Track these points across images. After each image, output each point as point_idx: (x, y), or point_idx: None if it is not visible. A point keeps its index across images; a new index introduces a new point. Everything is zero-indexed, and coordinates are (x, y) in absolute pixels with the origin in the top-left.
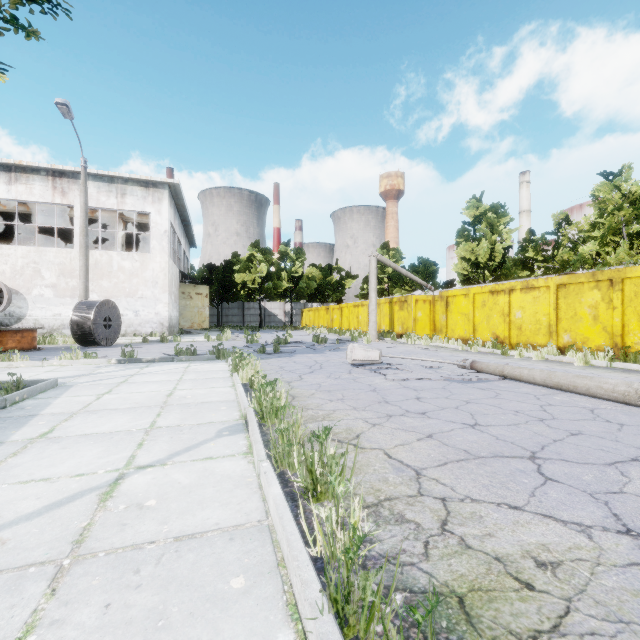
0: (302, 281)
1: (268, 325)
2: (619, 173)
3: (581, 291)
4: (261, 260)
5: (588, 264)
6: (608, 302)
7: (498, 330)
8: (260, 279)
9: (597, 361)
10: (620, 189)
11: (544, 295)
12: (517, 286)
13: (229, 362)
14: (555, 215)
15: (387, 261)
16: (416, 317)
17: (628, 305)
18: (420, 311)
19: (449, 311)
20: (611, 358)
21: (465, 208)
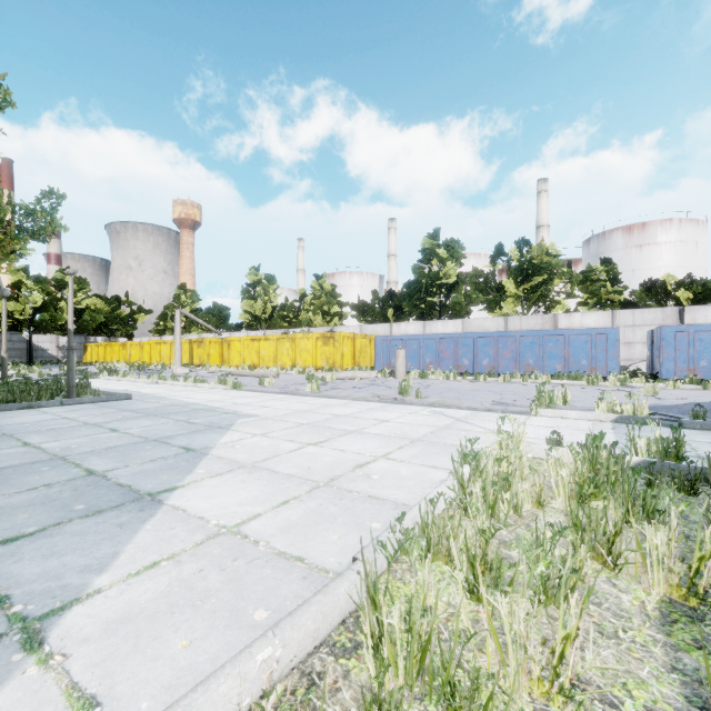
0: (86, 313)
1: (40, 361)
2: (322, 277)
3: (284, 342)
4: (33, 288)
5: (310, 324)
6: (292, 347)
7: (255, 360)
8: (32, 309)
9: (282, 371)
10: (322, 286)
11: (272, 343)
12: (262, 338)
13: (105, 377)
14: (300, 290)
15: (189, 314)
16: (210, 353)
17: (297, 349)
18: (213, 349)
19: (230, 350)
20: (286, 370)
21: (248, 274)
